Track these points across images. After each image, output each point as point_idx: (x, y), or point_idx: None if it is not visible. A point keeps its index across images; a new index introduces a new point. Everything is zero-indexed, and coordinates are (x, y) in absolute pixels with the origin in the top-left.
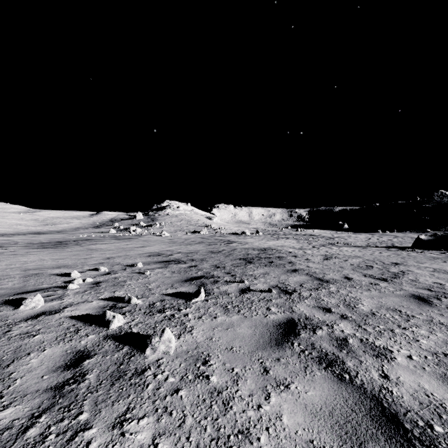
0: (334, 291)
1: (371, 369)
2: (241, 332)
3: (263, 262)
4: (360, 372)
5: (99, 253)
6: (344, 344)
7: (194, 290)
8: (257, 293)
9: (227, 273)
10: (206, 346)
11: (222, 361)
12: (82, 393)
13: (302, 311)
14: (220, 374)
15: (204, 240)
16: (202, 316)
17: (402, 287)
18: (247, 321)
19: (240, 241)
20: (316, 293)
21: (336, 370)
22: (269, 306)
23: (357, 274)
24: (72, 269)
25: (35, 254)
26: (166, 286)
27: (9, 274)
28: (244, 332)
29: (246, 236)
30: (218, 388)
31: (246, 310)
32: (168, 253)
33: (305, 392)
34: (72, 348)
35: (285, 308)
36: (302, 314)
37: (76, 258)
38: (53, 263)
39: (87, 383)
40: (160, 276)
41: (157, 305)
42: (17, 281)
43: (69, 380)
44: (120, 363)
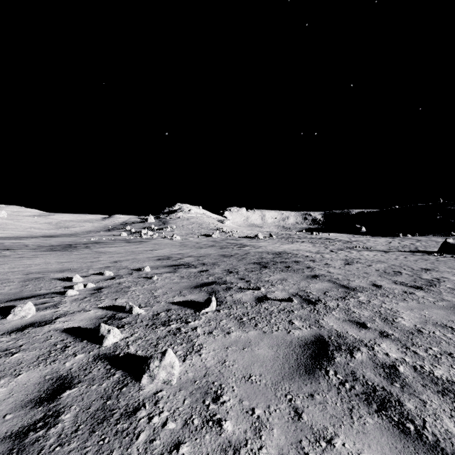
0: (365, 301)
1: (441, 416)
2: (261, 354)
3: (279, 267)
4: (427, 420)
5: (106, 256)
6: (393, 373)
7: (205, 298)
8: (275, 303)
9: (241, 278)
10: (218, 372)
11: (238, 397)
12: (50, 445)
13: (331, 325)
14: (236, 418)
15: (216, 243)
16: (213, 330)
17: (443, 297)
18: (267, 338)
19: (253, 245)
20: (344, 303)
21: (393, 416)
22: (292, 318)
23: (386, 281)
24: (76, 273)
25: (42, 257)
26: (173, 293)
27: (9, 277)
28: (264, 354)
29: (259, 240)
30: (233, 442)
31: (265, 324)
32: (178, 256)
33: (357, 453)
34: (53, 373)
35: (310, 321)
36: (332, 330)
37: (83, 261)
38: (58, 266)
39: (60, 428)
40: (168, 282)
41: (161, 316)
42: (15, 286)
43: (37, 422)
44: (108, 397)
